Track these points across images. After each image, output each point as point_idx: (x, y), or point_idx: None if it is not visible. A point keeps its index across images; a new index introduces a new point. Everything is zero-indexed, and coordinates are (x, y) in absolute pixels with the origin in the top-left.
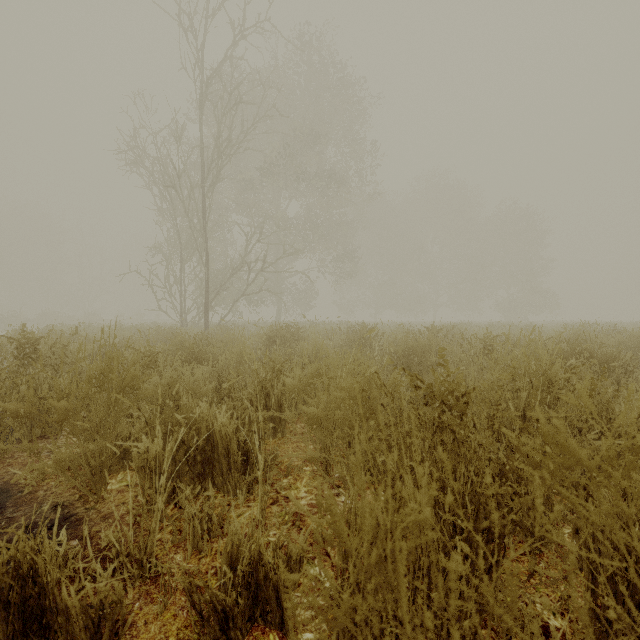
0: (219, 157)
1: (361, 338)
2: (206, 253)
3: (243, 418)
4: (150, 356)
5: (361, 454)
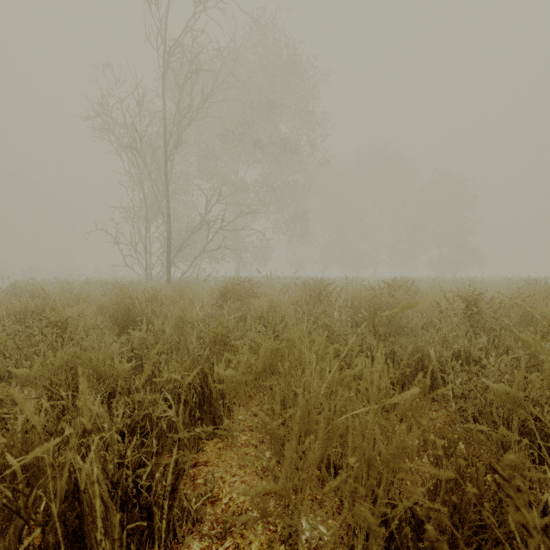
0: (180, 122)
1: (318, 294)
2: (168, 212)
3: (156, 431)
4: (57, 322)
5: (362, 543)
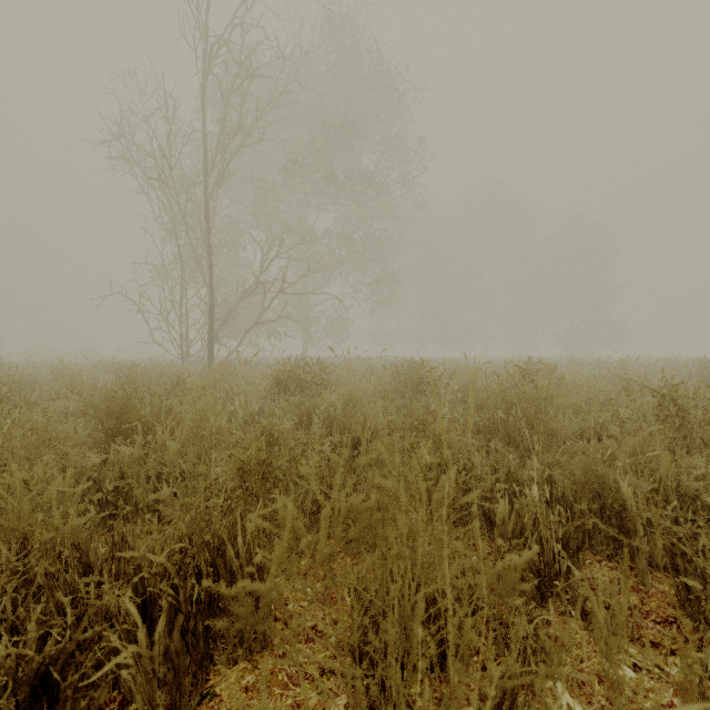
0: (226, 147)
1: (417, 382)
2: (210, 270)
3: None
4: None
5: None
